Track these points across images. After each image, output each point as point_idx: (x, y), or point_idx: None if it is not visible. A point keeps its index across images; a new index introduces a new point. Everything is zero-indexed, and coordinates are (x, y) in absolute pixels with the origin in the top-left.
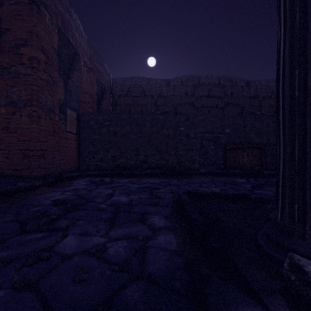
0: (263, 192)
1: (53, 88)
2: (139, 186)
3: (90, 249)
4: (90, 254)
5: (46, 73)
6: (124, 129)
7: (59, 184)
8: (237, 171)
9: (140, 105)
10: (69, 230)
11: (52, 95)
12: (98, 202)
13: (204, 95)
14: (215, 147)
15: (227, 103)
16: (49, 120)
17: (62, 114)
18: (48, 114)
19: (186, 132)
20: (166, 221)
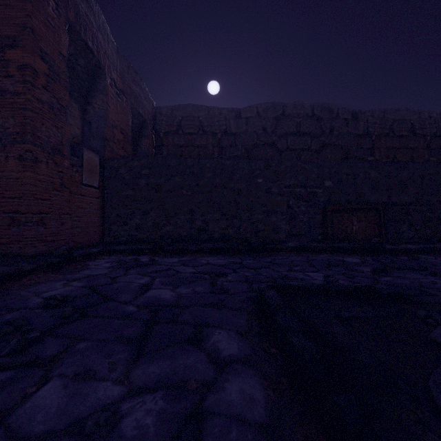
0: (393, 280)
1: (60, 116)
2: (193, 271)
3: (86, 418)
4: (81, 435)
5: (49, 92)
6: (172, 180)
7: (66, 267)
8: (345, 245)
9: (197, 147)
10: (57, 364)
11: (59, 127)
12: (124, 300)
13: (291, 131)
14: (307, 208)
15: (325, 144)
16: (53, 165)
17: (75, 158)
18: (51, 157)
19: (266, 185)
20: (241, 344)
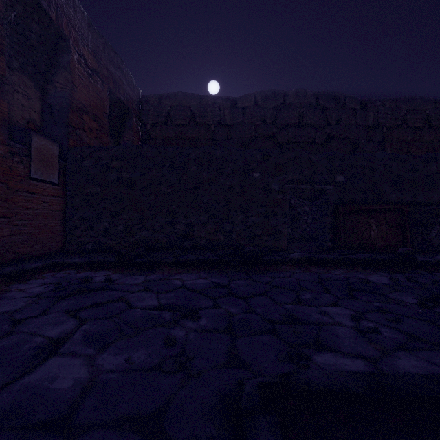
0: None
1: None
2: (154, 303)
3: None
4: None
5: None
6: (149, 174)
7: None
8: (365, 257)
9: (188, 140)
10: None
11: None
12: None
13: (293, 123)
14: (311, 209)
15: (330, 137)
16: None
17: (18, 144)
18: None
19: (264, 181)
20: None
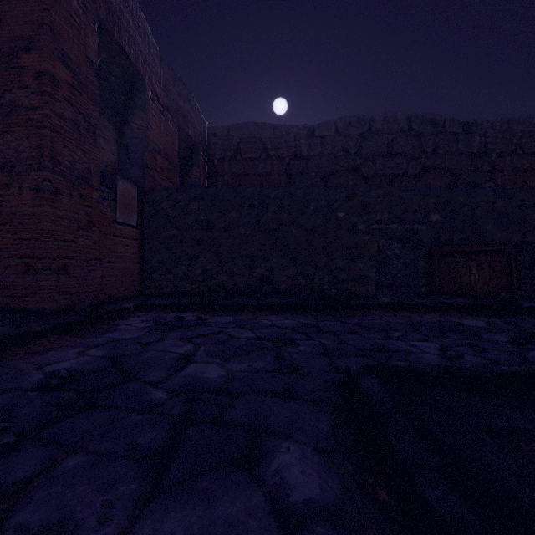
0: None
1: (87, 137)
2: (252, 335)
3: None
4: None
5: (73, 107)
6: (227, 216)
7: (89, 327)
8: (462, 302)
9: (259, 175)
10: (25, 499)
11: (86, 150)
12: (152, 380)
13: (381, 152)
14: (402, 252)
15: (426, 167)
16: (78, 198)
17: (107, 189)
18: (76, 188)
19: (350, 221)
20: (325, 474)
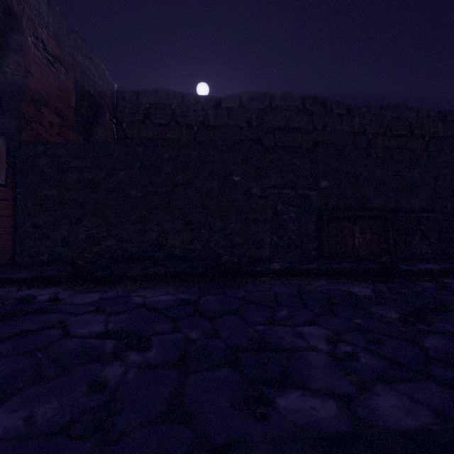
0: (450, 347)
1: None
2: (99, 329)
3: None
4: None
5: None
6: (115, 176)
7: None
8: (349, 267)
9: (168, 141)
10: None
11: None
12: None
13: (280, 126)
14: (297, 215)
15: (317, 142)
16: None
17: None
18: None
19: (245, 185)
20: None
